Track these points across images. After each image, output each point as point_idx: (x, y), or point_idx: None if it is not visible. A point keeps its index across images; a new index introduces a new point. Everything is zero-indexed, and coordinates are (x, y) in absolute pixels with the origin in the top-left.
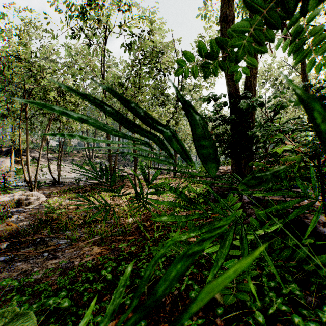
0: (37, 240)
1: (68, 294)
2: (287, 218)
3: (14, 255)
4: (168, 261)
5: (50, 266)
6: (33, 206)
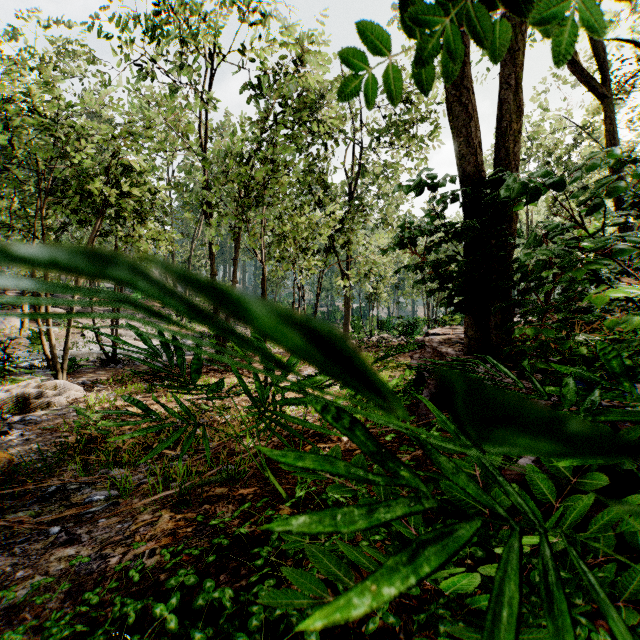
0: (51, 490)
1: None
2: None
3: None
4: None
5: (54, 564)
6: (57, 410)
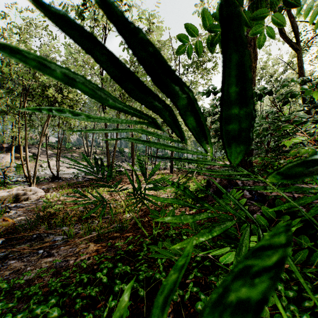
0: (34, 236)
1: (60, 298)
2: (303, 217)
3: (9, 252)
4: (168, 261)
5: (44, 264)
6: (31, 201)
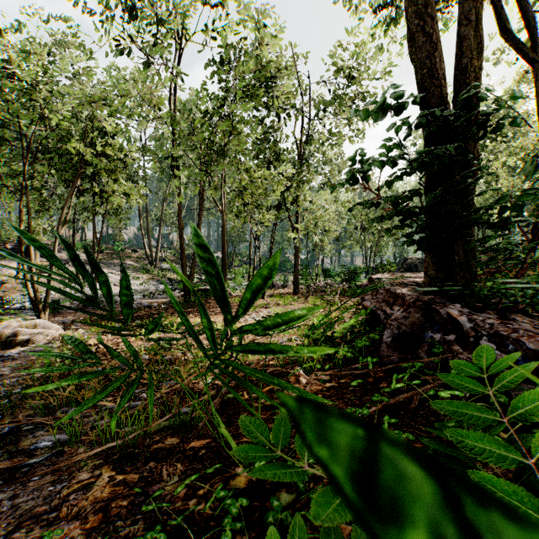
0: (4, 431)
1: None
2: None
3: None
4: None
5: None
6: (35, 347)
